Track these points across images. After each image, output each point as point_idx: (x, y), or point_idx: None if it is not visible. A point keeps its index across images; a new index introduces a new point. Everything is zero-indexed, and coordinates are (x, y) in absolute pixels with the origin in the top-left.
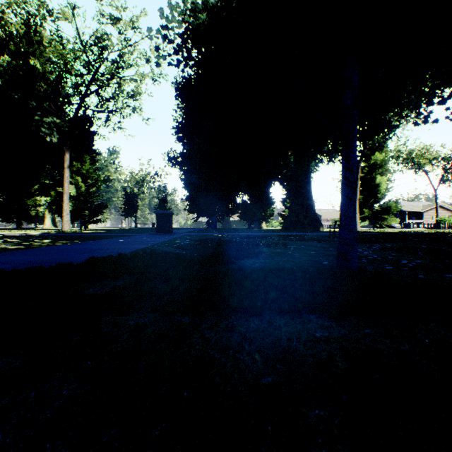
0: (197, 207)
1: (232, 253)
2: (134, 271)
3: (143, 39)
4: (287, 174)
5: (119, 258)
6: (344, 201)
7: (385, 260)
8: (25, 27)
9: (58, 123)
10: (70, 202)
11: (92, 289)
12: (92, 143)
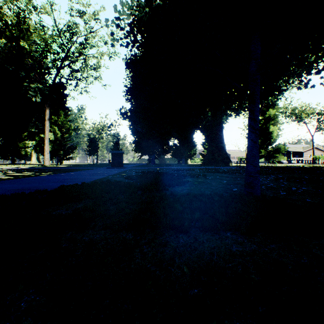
0: (141, 149)
1: (166, 182)
2: (92, 196)
3: (102, 27)
4: (205, 124)
5: (82, 186)
6: (250, 143)
7: (279, 187)
8: (16, 18)
9: (41, 88)
10: (49, 144)
11: (59, 211)
12: (65, 102)
